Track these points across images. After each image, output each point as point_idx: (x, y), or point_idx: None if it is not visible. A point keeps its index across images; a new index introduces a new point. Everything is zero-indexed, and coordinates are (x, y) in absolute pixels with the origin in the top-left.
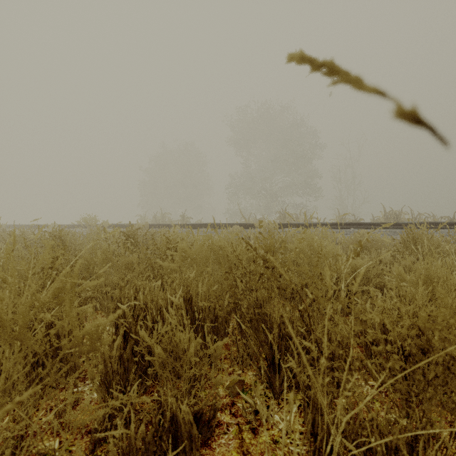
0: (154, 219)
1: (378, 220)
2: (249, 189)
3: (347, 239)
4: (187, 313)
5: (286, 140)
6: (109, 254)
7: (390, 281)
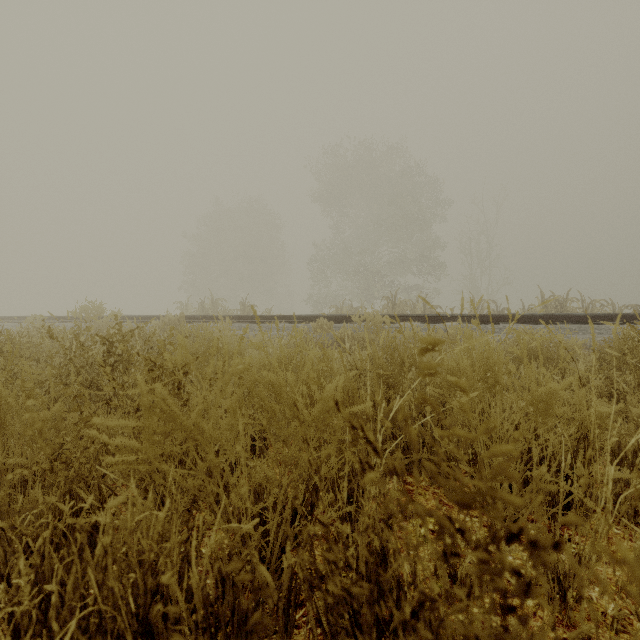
0: (200, 308)
1: (533, 310)
2: (342, 265)
3: (569, 357)
4: (151, 632)
5: (394, 194)
6: (10, 397)
7: (627, 434)
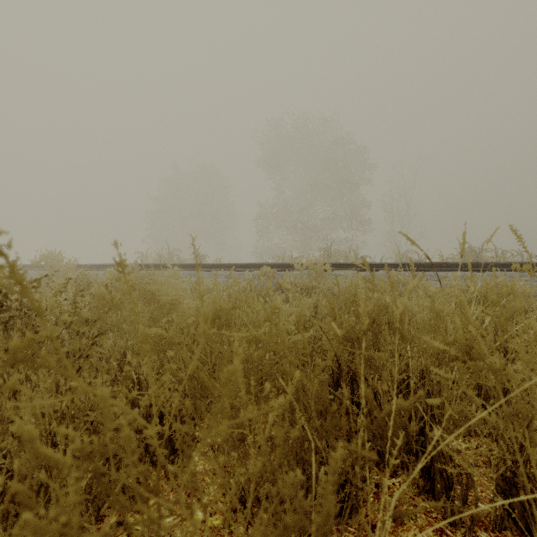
0: (158, 258)
1: (452, 259)
2: (283, 222)
3: None
4: None
5: (327, 160)
6: None
7: None
